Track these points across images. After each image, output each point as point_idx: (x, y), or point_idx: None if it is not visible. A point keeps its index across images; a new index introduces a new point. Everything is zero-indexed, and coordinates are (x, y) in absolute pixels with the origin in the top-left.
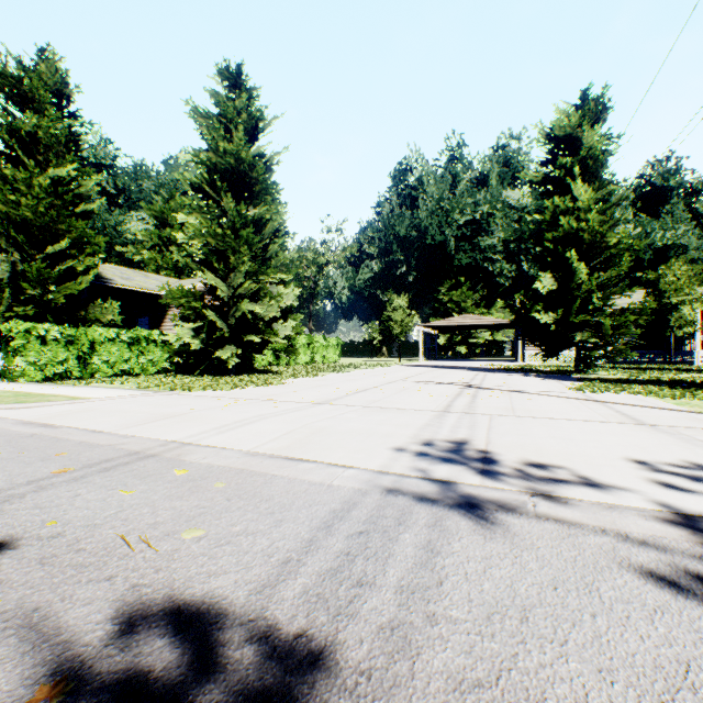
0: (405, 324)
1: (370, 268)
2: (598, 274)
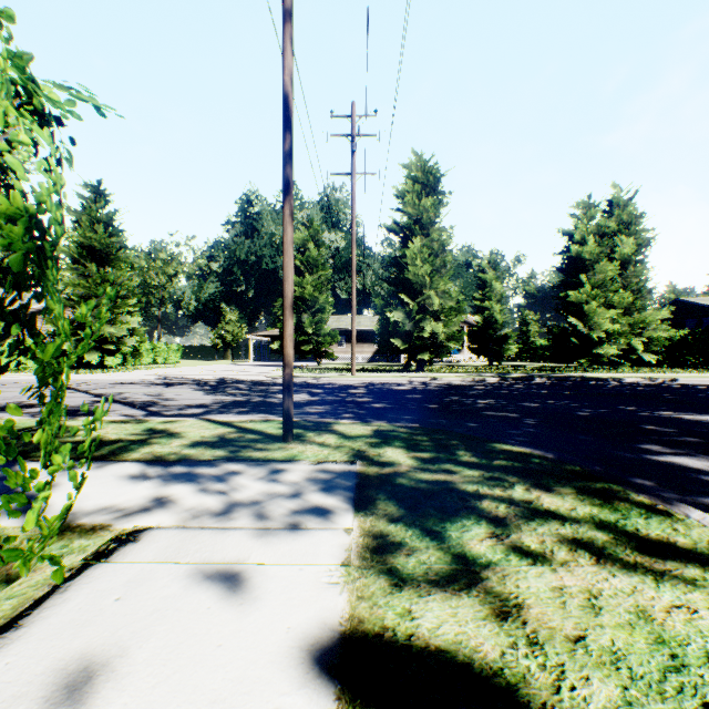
0: (237, 334)
1: (216, 284)
2: (318, 315)
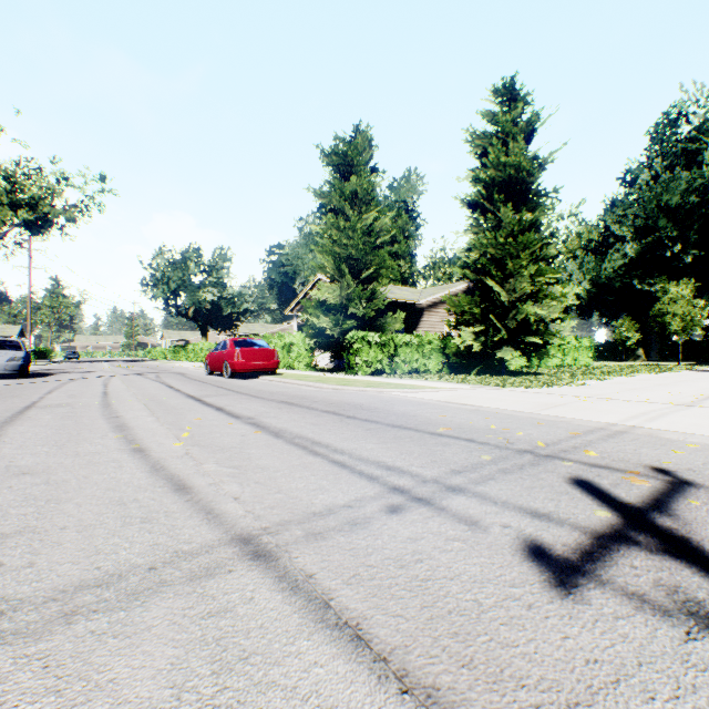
0: (689, 318)
1: (621, 253)
2: None
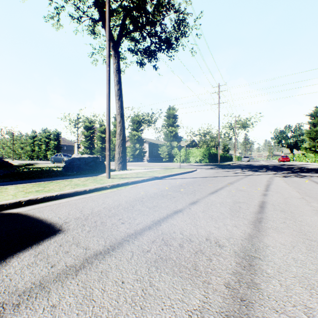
0: None
1: None
2: None
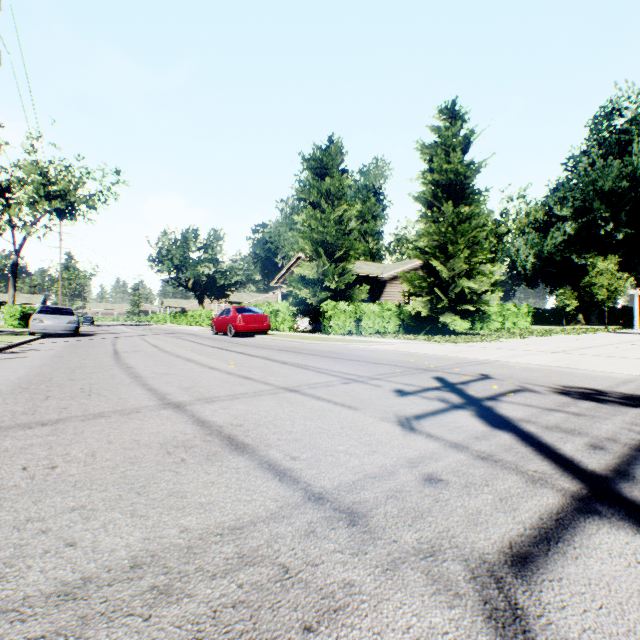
0: (613, 289)
1: (561, 231)
2: None
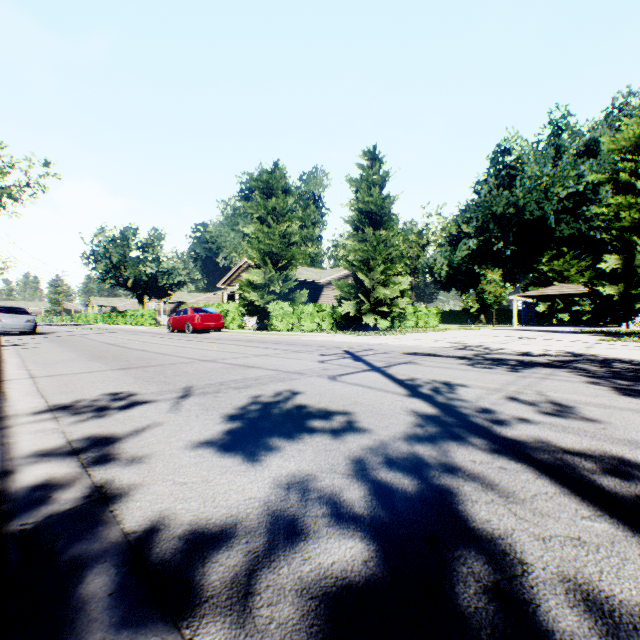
0: (498, 295)
1: (467, 246)
2: None
